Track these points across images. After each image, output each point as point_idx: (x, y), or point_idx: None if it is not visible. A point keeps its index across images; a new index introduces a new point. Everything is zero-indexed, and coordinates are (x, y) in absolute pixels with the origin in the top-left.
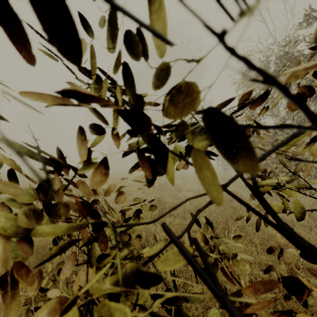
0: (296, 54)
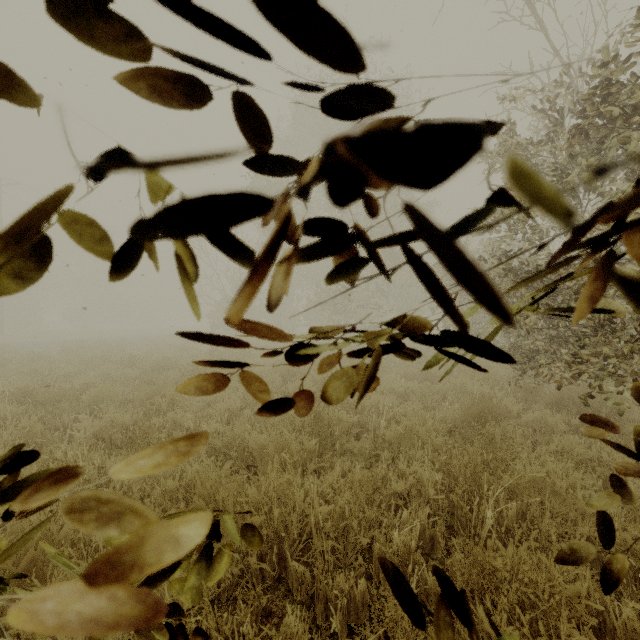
0: (634, 86)
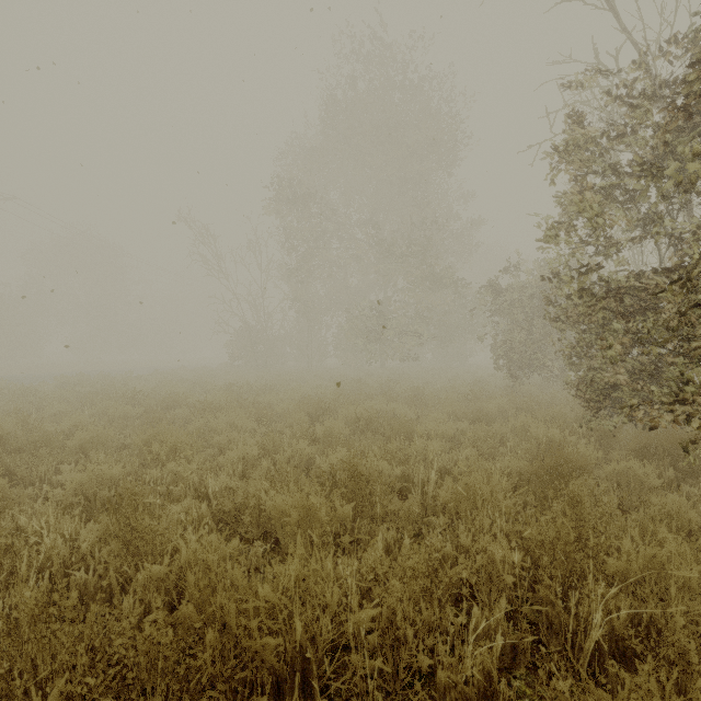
0: None
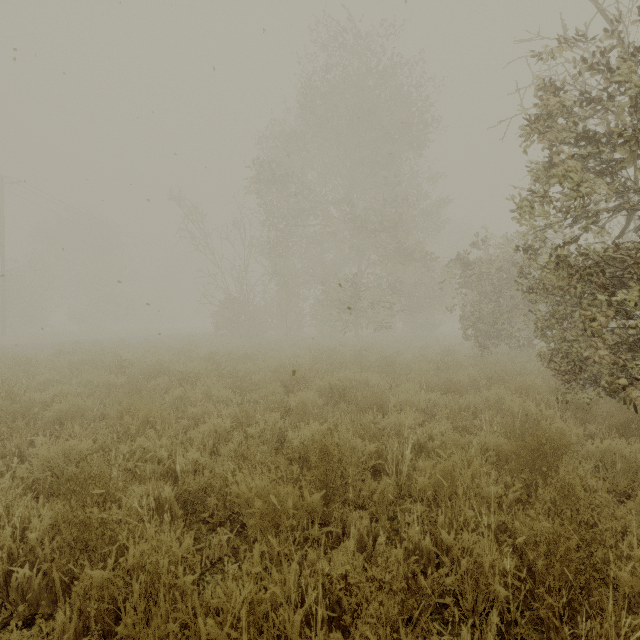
0: None
